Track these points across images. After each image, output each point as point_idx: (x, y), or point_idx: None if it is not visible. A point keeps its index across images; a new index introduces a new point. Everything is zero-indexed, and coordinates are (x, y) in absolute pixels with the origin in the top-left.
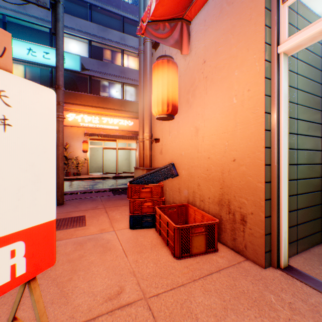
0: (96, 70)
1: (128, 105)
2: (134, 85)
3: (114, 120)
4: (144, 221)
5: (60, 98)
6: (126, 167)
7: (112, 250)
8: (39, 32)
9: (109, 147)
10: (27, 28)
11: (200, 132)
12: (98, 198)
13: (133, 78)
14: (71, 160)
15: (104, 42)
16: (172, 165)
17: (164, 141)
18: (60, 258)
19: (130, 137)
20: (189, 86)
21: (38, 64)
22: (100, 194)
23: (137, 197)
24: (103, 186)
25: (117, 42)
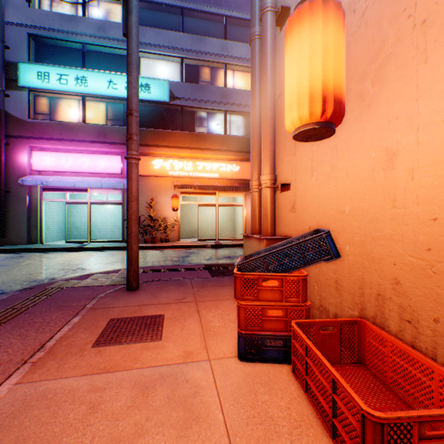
0: (189, 97)
1: (231, 142)
2: (240, 112)
3: (213, 165)
4: (266, 347)
5: (133, 130)
6: (228, 232)
7: (202, 425)
8: (121, 59)
9: (206, 203)
10: (108, 56)
11: (401, 159)
12: (188, 281)
13: (238, 103)
14: (157, 221)
15: (200, 56)
16: (326, 235)
17: (300, 187)
18: (99, 428)
19: (234, 187)
20: (366, 62)
21: (119, 98)
22: (191, 275)
23: (253, 299)
24: (197, 259)
25: (217, 54)
